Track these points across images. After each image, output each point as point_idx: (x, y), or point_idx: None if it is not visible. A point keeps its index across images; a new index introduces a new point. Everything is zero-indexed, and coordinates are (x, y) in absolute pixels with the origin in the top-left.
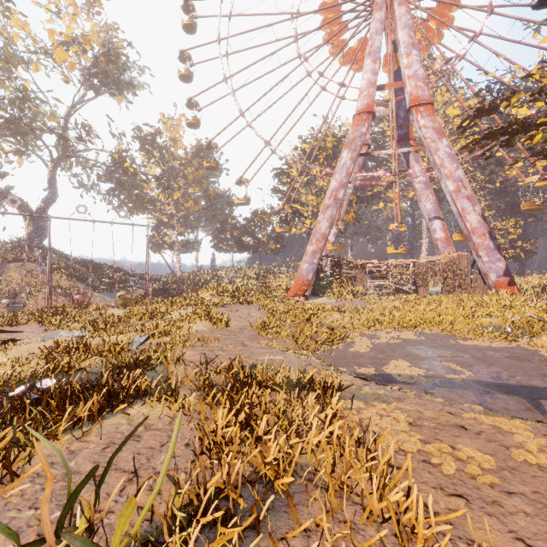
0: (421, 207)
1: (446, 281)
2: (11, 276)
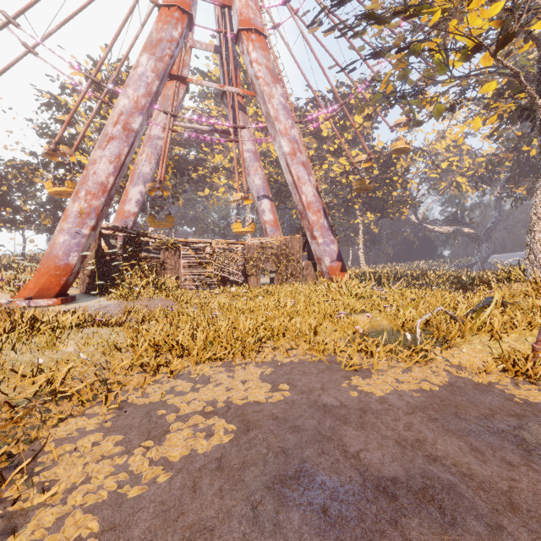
0: (250, 182)
1: (279, 268)
2: None
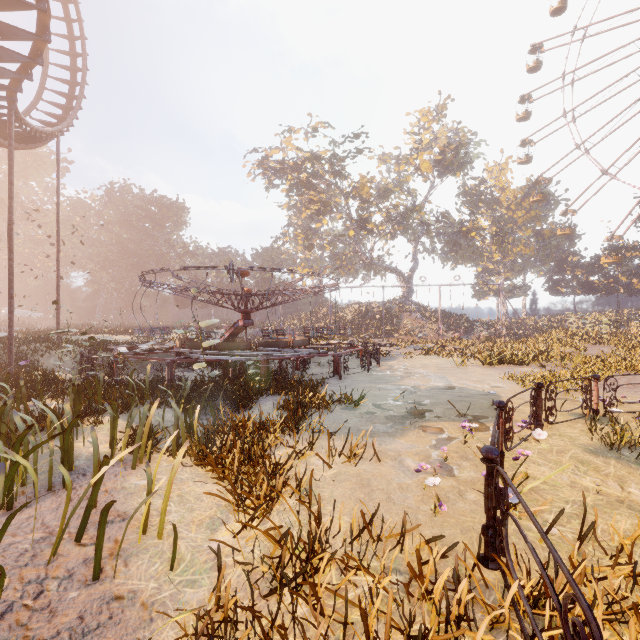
0: None
1: None
2: (407, 321)
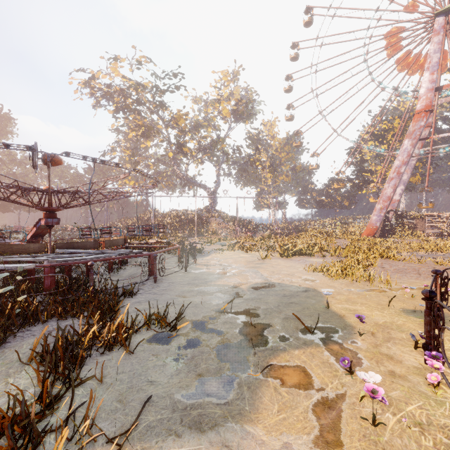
0: None
1: None
2: (213, 224)
